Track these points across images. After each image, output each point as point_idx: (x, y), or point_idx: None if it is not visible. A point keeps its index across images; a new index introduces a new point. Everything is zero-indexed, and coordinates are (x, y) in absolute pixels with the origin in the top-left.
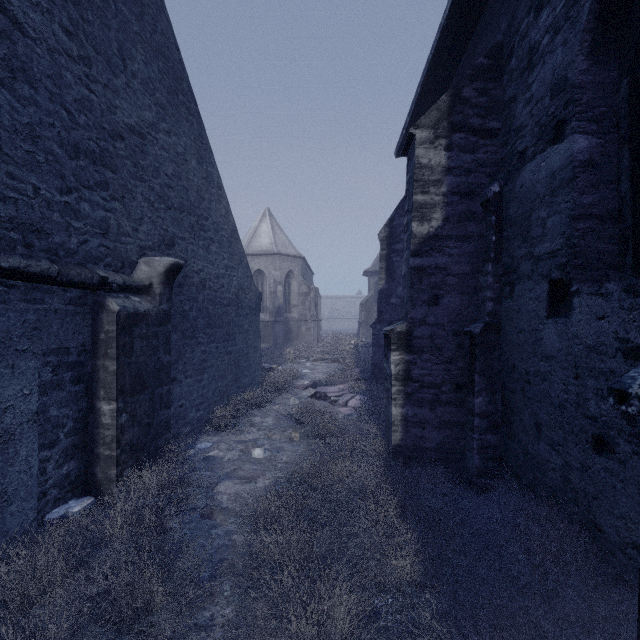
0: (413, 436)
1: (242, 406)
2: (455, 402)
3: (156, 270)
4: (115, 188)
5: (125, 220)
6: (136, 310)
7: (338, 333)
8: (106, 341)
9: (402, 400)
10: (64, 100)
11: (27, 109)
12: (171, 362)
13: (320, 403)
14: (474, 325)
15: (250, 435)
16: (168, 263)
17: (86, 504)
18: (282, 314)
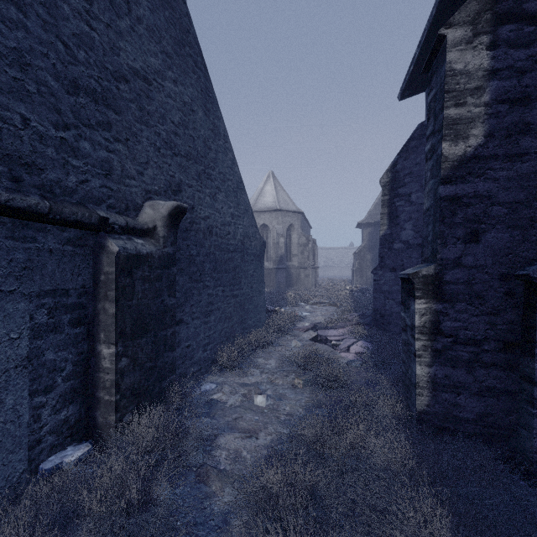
0: (444, 402)
1: (247, 347)
2: (502, 364)
3: (160, 213)
4: (118, 130)
5: (129, 163)
6: (138, 252)
7: (333, 279)
8: (106, 283)
9: (429, 358)
10: (60, 32)
11: (14, 33)
12: (178, 304)
13: (321, 346)
14: (532, 267)
15: (253, 378)
16: (171, 206)
17: (81, 453)
18: (284, 262)
